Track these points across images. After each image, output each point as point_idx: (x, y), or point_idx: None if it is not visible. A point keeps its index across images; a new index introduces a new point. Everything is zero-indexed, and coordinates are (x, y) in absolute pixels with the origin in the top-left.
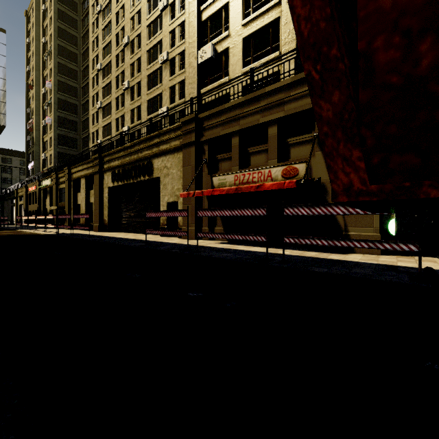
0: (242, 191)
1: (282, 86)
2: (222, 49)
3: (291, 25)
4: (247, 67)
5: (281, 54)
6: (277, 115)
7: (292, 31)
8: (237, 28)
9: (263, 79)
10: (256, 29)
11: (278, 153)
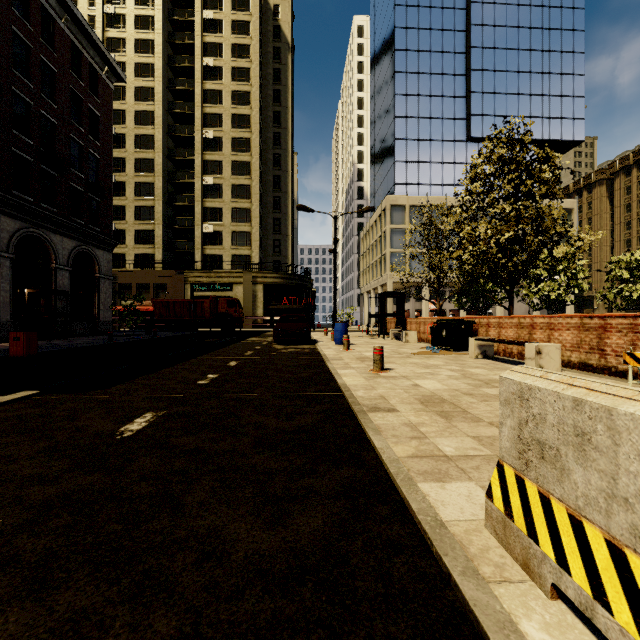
0: (141, 310)
1: (156, 272)
2: (122, 229)
3: (160, 238)
4: (138, 245)
5: (155, 260)
6: (154, 282)
7: (161, 241)
8: (132, 223)
9: (147, 254)
10: (143, 229)
11: (154, 295)
